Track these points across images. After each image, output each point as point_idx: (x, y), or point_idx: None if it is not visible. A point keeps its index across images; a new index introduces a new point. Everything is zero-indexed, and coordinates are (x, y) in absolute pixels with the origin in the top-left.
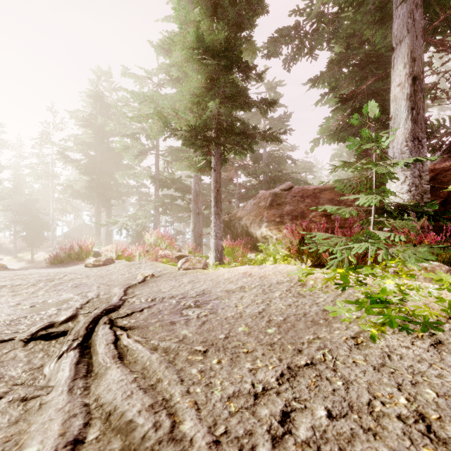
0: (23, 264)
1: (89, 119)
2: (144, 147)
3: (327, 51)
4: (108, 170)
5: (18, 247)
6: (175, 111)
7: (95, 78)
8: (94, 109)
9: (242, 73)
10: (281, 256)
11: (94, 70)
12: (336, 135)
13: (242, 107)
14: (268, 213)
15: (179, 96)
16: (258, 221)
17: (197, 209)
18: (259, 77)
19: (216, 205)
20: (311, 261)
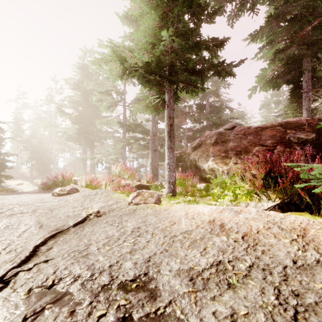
0: (36, 187)
1: (78, 84)
2: (114, 100)
3: (267, 5)
4: (91, 121)
5: (34, 175)
6: (130, 51)
7: (82, 54)
8: (82, 77)
9: (193, 16)
10: (243, 191)
11: (82, 49)
12: (273, 82)
13: (194, 49)
14: (213, 149)
15: (136, 41)
16: (205, 156)
17: (154, 147)
18: (210, 18)
19: (170, 139)
20: (281, 198)
